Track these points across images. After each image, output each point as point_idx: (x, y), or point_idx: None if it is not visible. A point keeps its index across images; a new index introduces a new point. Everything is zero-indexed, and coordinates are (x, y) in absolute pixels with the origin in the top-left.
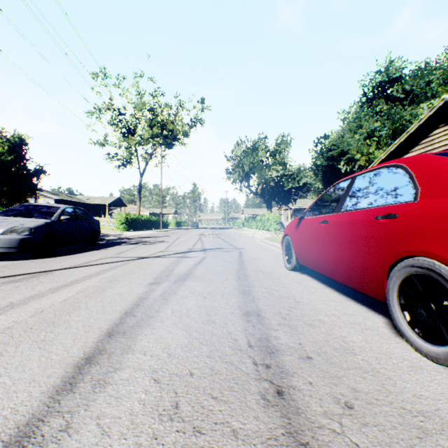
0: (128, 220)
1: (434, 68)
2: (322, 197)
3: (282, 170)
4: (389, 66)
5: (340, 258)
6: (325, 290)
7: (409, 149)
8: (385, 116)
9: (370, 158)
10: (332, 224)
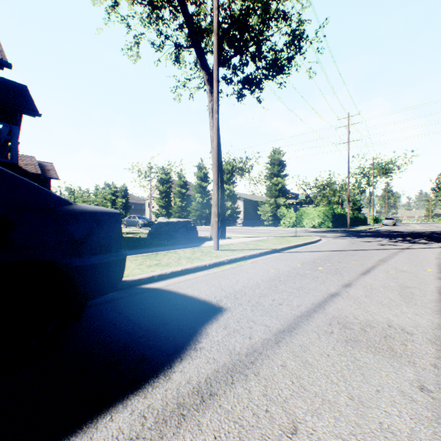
0: (374, 219)
1: None
2: None
3: None
4: None
5: None
6: None
7: None
8: None
9: None
10: None
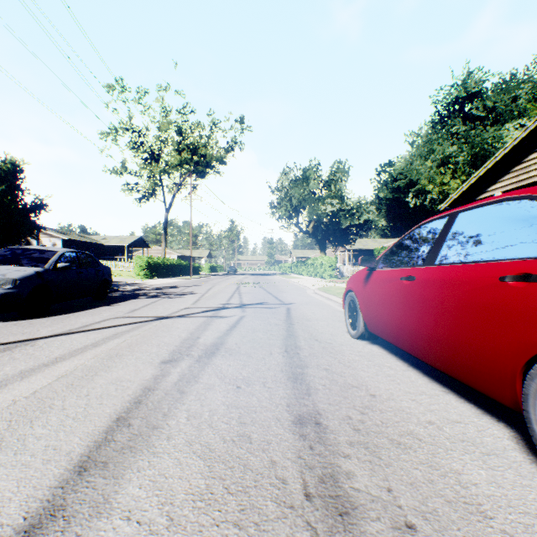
0: (150, 265)
1: (521, 81)
2: (402, 241)
3: (338, 204)
4: (467, 79)
5: (436, 333)
6: (409, 372)
7: (497, 178)
8: (462, 139)
9: (445, 190)
10: (421, 282)
